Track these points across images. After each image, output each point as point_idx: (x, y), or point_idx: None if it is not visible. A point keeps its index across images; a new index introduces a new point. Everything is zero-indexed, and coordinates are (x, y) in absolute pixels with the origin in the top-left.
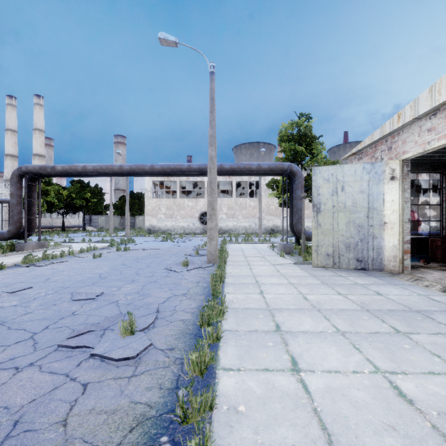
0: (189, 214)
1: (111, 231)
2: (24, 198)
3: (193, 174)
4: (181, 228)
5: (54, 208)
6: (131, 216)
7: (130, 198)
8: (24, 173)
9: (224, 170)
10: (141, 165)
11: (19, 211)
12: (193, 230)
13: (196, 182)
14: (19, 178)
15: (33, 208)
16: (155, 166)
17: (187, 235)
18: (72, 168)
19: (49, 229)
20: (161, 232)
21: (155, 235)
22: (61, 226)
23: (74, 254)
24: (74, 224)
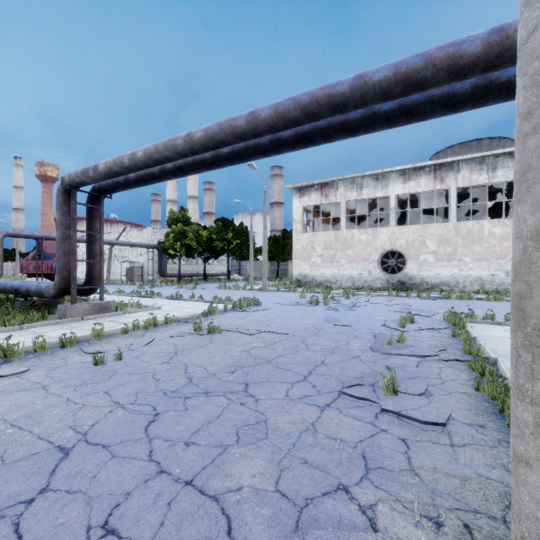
0: (362, 255)
1: (251, 280)
2: (164, 242)
3: (372, 122)
4: (347, 278)
5: (193, 252)
6: (282, 261)
7: (281, 237)
8: (70, 187)
9: (515, 46)
10: (227, 119)
11: (67, 251)
12: (368, 282)
13: (374, 201)
14: (66, 195)
15: (94, 247)
16: (258, 112)
17: (357, 290)
18: (117, 162)
19: (196, 277)
20: (315, 284)
21: (304, 289)
22: (206, 273)
23: (101, 338)
24: (222, 271)
